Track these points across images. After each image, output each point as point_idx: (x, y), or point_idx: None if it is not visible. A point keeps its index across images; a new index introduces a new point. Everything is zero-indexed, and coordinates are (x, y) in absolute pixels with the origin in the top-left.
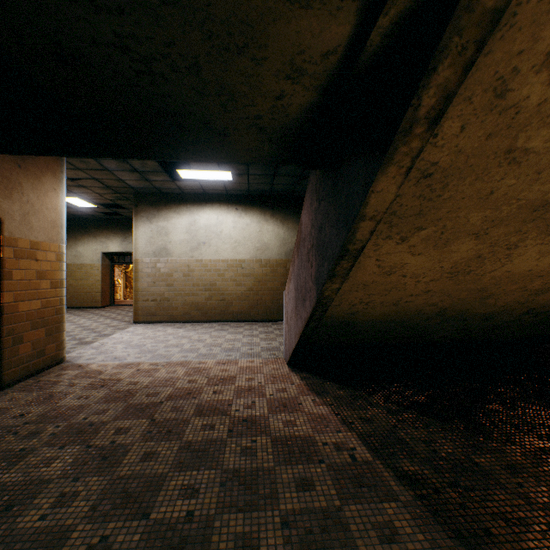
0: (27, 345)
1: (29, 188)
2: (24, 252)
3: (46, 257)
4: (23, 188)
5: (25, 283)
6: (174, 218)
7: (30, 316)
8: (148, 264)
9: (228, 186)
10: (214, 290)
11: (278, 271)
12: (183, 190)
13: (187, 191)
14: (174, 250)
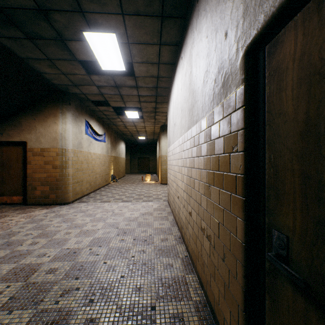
0: (39, 191)
1: (40, 126)
2: (37, 153)
3: (50, 154)
4: (37, 127)
5: (38, 166)
6: (171, 107)
7: (41, 180)
8: (168, 153)
9: (142, 40)
10: (176, 182)
11: (202, 154)
12: (162, 76)
13: (165, 74)
14: (171, 138)
